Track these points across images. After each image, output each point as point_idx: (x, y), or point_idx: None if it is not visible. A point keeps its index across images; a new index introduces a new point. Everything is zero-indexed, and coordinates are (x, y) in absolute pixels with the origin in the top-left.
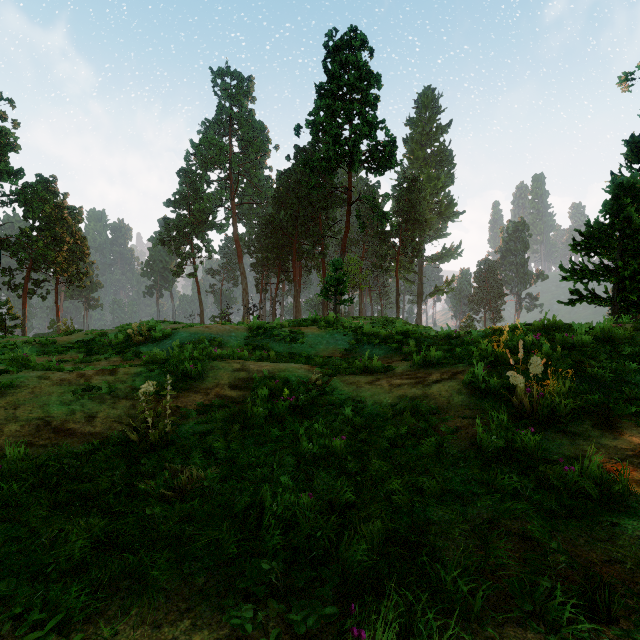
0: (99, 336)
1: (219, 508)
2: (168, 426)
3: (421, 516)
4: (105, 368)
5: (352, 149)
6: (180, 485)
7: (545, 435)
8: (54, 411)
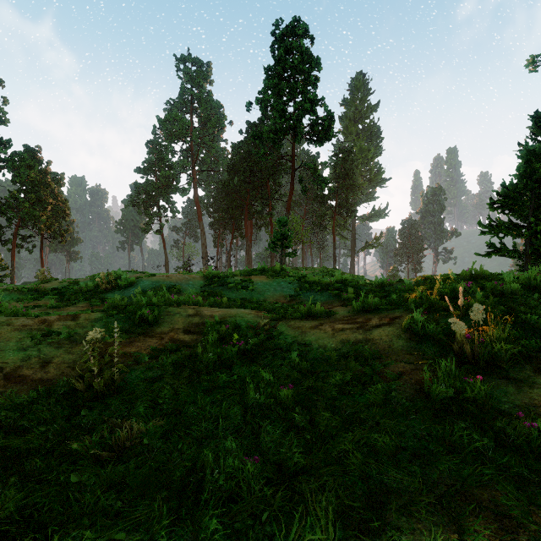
0: (72, 284)
1: (157, 471)
2: (115, 374)
3: (377, 481)
4: (70, 313)
5: (296, 123)
6: (118, 442)
7: (489, 381)
8: (9, 357)
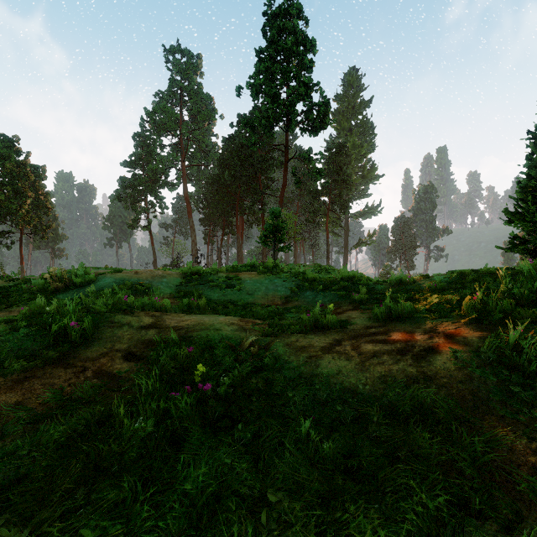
0: (25, 282)
1: None
2: None
3: None
4: None
5: (289, 109)
6: None
7: None
8: None
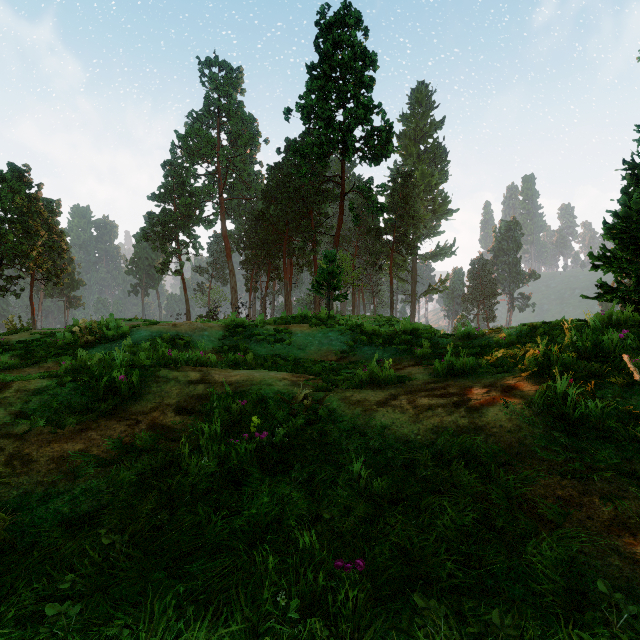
0: (48, 336)
1: None
2: None
3: None
4: (7, 380)
5: (346, 135)
6: None
7: None
8: None
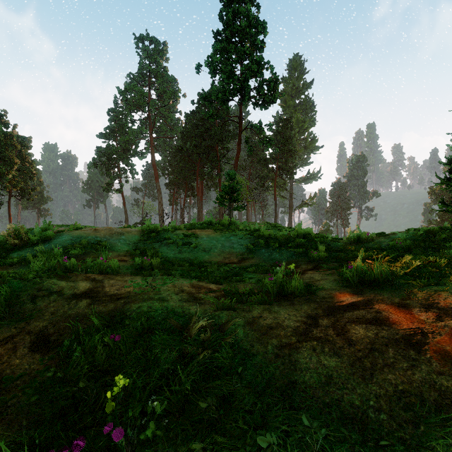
0: None
1: None
2: None
3: None
4: None
5: (243, 84)
6: None
7: None
8: None
